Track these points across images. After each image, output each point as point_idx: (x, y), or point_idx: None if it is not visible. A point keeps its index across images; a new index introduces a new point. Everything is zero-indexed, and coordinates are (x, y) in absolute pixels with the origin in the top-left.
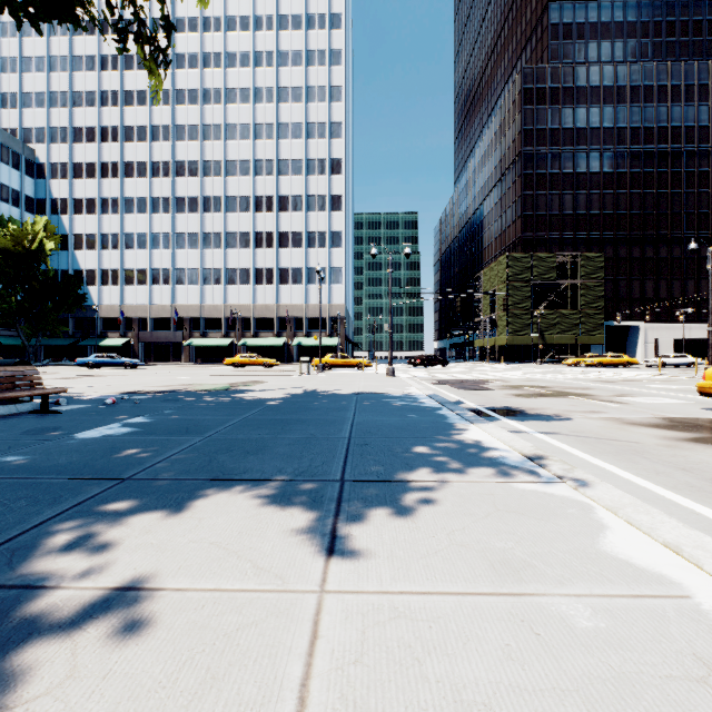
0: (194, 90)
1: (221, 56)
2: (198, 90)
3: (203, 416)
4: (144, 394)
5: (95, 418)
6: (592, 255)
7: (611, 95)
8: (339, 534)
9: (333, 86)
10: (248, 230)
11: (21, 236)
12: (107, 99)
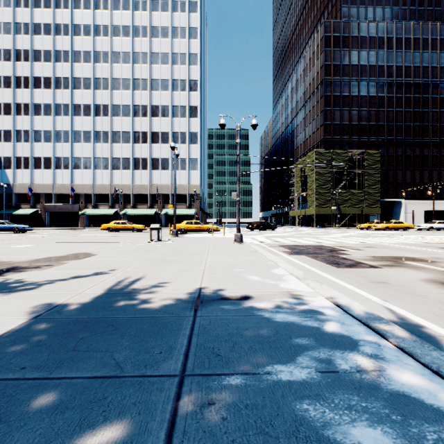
0: (87, 25)
1: (108, 1)
2: (91, 25)
3: None
4: None
5: None
6: (372, 152)
7: (383, 43)
8: None
9: (191, 27)
10: (129, 130)
11: None
12: (20, 29)
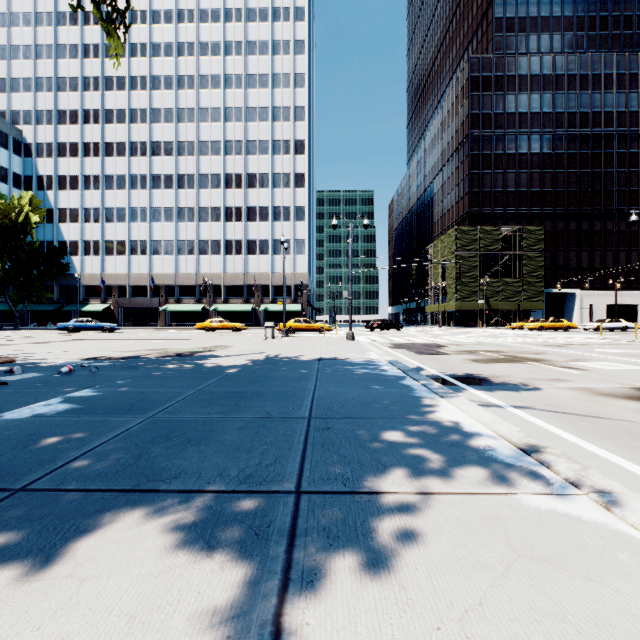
0: (169, 77)
1: (194, 45)
2: (173, 77)
3: (155, 388)
4: (106, 360)
5: (39, 391)
6: (533, 228)
7: (550, 82)
8: (288, 622)
9: (296, 73)
10: (219, 205)
11: (8, 209)
12: (89, 84)
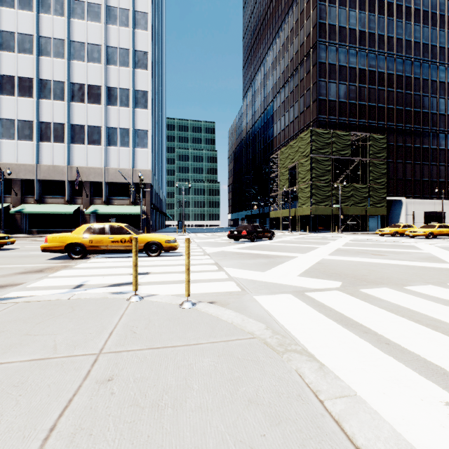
0: None
1: None
2: None
3: None
4: None
5: None
6: (377, 136)
7: (383, 8)
8: None
9: None
10: (30, 76)
11: None
12: None
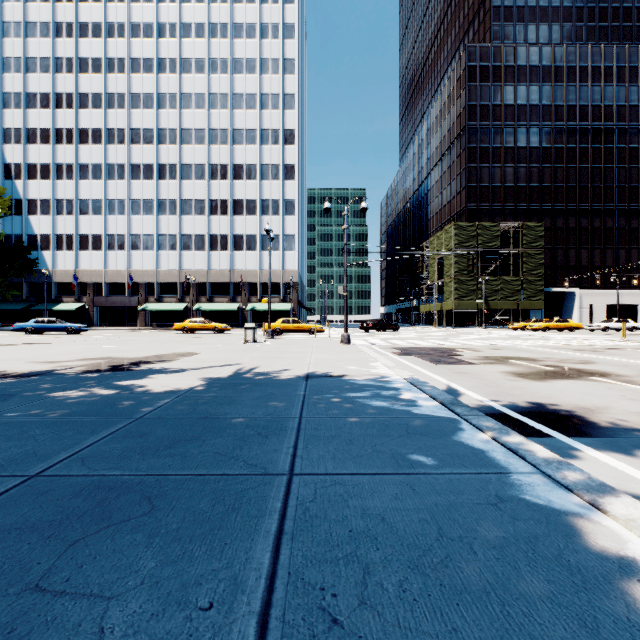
0: (149, 59)
1: (177, 26)
2: (153, 59)
3: None
4: None
5: None
6: (533, 224)
7: (549, 74)
8: None
9: (286, 58)
10: (203, 198)
11: None
12: (61, 66)
